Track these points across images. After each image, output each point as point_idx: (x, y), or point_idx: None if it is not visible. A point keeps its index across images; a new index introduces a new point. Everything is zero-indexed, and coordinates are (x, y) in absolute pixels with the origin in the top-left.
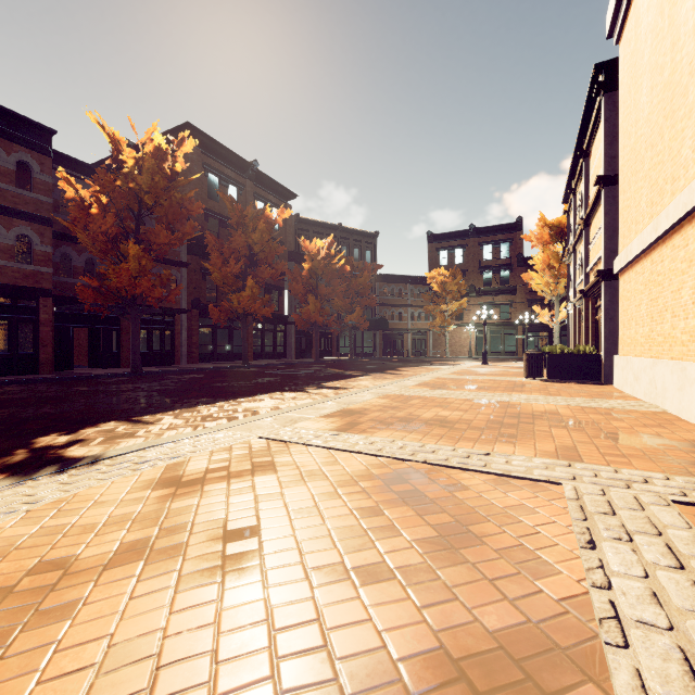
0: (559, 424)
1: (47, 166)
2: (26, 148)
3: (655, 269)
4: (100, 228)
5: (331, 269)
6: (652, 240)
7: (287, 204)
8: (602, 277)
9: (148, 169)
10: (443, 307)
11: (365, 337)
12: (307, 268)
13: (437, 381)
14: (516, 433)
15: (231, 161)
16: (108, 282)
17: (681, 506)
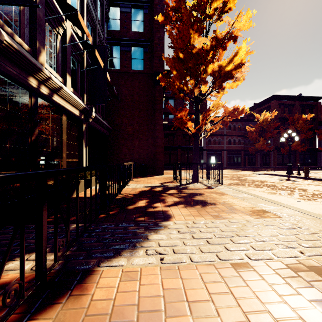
0: None
1: (242, 124)
2: (239, 122)
3: None
4: (254, 136)
5: None
6: None
7: (317, 102)
8: None
9: (265, 121)
10: None
11: None
12: None
13: None
14: None
15: (289, 98)
16: (255, 147)
17: None
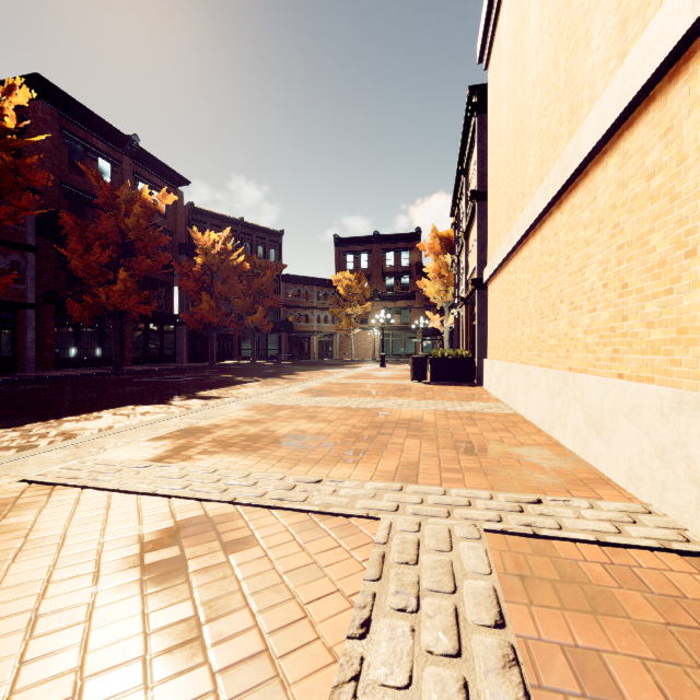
0: (418, 432)
1: None
2: None
3: (511, 279)
4: None
5: (228, 266)
6: (508, 251)
7: (177, 190)
8: (475, 286)
9: None
10: (348, 311)
11: (269, 339)
12: (200, 263)
13: (325, 387)
14: (369, 448)
15: (102, 130)
16: None
17: (493, 536)
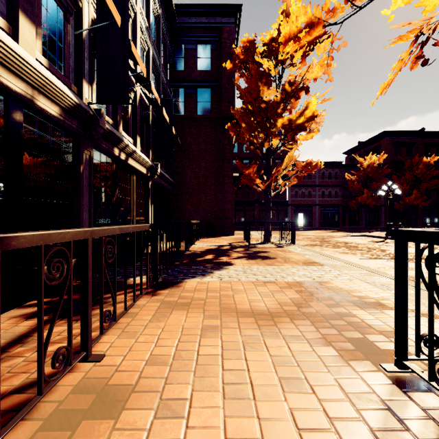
0: None
1: (341, 171)
2: (336, 168)
3: None
4: (356, 187)
5: None
6: None
7: None
8: None
9: (370, 167)
10: None
11: None
12: None
13: None
14: None
15: (407, 134)
16: (358, 201)
17: None
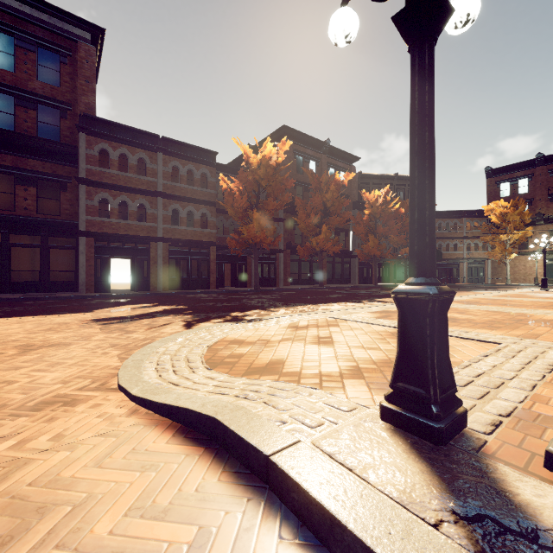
0: None
1: (213, 173)
2: (205, 165)
3: None
4: (239, 205)
5: (387, 213)
6: None
7: (351, 166)
8: None
9: (263, 165)
10: (502, 237)
11: None
12: (367, 214)
13: (473, 300)
14: (504, 327)
15: (311, 143)
16: (242, 236)
17: None
